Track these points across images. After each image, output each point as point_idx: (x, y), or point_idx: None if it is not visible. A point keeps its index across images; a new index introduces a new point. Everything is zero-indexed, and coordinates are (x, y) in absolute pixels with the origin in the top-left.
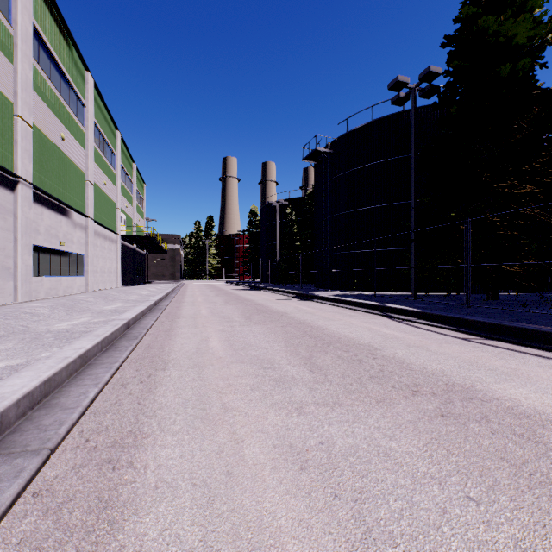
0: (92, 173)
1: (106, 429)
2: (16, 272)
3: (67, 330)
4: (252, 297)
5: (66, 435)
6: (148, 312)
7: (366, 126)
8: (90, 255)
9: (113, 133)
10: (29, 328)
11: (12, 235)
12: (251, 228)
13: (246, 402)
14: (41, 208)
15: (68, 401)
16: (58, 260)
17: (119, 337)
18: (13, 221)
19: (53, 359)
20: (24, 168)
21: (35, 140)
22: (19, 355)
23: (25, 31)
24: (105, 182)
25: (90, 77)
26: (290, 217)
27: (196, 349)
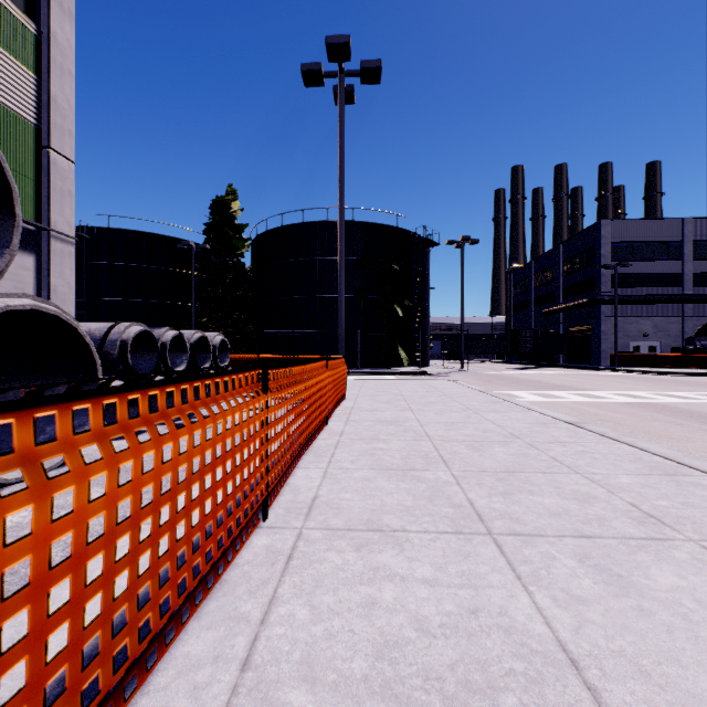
0: None
1: None
2: None
3: None
4: None
5: None
6: None
7: (132, 232)
8: None
9: None
10: None
11: None
12: None
13: None
14: None
15: None
16: None
17: None
18: None
19: None
20: None
21: None
22: None
23: None
24: None
25: None
26: None
27: None
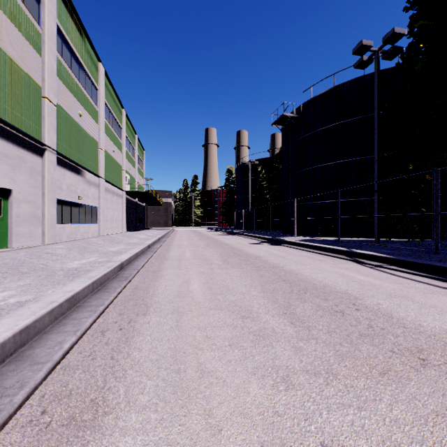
0: (103, 143)
1: (69, 394)
2: (44, 221)
3: (76, 269)
4: (229, 242)
5: (24, 401)
6: (142, 254)
7: (329, 91)
8: (101, 207)
9: (120, 111)
10: (48, 266)
11: (41, 192)
12: (228, 184)
13: (224, 363)
14: (64, 170)
15: (41, 353)
16: (77, 211)
17: (112, 278)
18: (42, 180)
19: (40, 303)
20: (50, 138)
21: (59, 116)
22: (30, 291)
23: (51, 31)
24: (113, 149)
25: (102, 66)
26: (260, 174)
27: (177, 292)
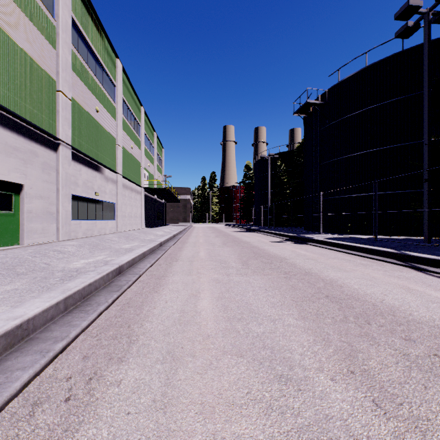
0: (121, 139)
1: None
2: (58, 217)
3: (77, 269)
4: (247, 239)
5: None
6: (151, 253)
7: (360, 73)
8: (119, 203)
9: (138, 108)
10: (50, 265)
11: (55, 187)
12: (246, 180)
13: None
14: (80, 165)
15: None
16: (94, 207)
17: (103, 287)
18: (56, 175)
19: None
20: (64, 133)
21: (75, 111)
22: (9, 300)
23: (65, 23)
24: (132, 146)
25: (120, 63)
26: (280, 169)
27: (179, 314)
